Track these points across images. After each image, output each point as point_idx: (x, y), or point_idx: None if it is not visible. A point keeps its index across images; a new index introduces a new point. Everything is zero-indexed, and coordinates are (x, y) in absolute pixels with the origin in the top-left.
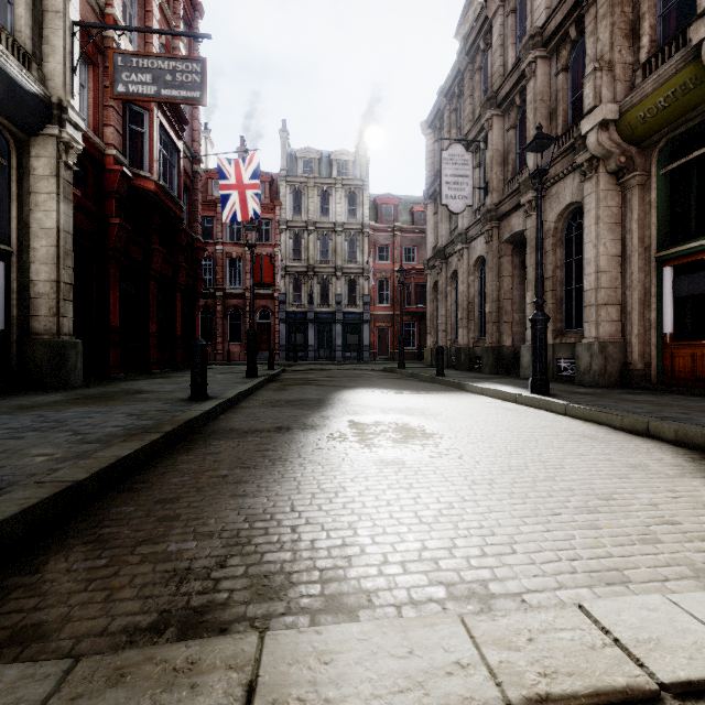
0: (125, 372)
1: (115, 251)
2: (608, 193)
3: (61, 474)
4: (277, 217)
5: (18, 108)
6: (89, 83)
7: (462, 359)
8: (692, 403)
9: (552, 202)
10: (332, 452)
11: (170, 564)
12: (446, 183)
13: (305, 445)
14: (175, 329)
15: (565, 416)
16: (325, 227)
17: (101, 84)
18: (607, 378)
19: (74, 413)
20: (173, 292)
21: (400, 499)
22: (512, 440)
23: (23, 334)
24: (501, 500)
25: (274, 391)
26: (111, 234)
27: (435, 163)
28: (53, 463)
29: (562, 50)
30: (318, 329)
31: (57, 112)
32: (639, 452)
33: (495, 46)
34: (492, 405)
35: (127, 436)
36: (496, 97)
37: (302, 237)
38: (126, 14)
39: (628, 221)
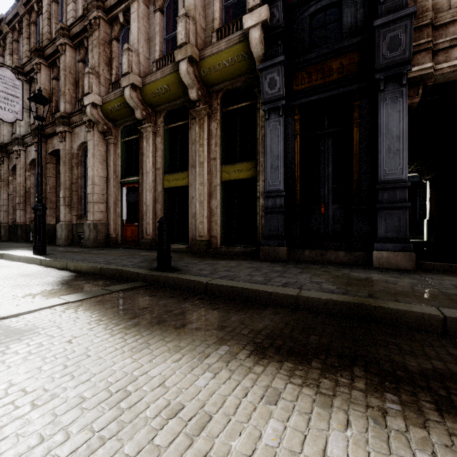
0: None
1: None
2: (100, 143)
3: None
4: None
5: None
6: None
7: (19, 234)
8: (116, 252)
9: (75, 137)
10: None
11: None
12: None
13: None
14: None
15: (39, 266)
16: None
17: None
18: (98, 242)
19: None
20: None
21: None
22: None
23: None
24: None
25: None
26: None
27: None
28: None
29: (81, 49)
30: None
31: None
32: (40, 278)
33: (44, 16)
34: None
35: None
36: (43, 51)
37: None
38: None
39: (110, 161)
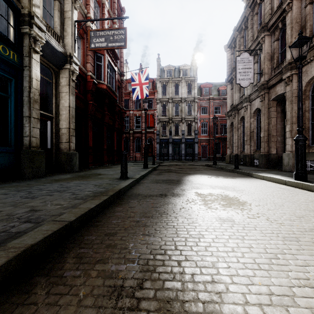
0: (94, 165)
1: (90, 115)
2: None
3: (64, 216)
4: (155, 97)
5: (55, 58)
6: (81, 46)
7: (246, 160)
8: None
9: (302, 76)
10: (190, 210)
11: (112, 281)
12: (239, 72)
13: (175, 205)
14: (114, 147)
15: None
16: (177, 100)
17: (85, 46)
18: None
19: (73, 184)
20: (113, 131)
21: (240, 247)
22: (296, 209)
23: (57, 150)
24: (312, 256)
25: (156, 175)
26: (89, 108)
27: (231, 64)
28: (62, 209)
29: None
30: (174, 146)
31: (69, 59)
32: None
33: None
34: (272, 186)
35: (93, 196)
36: (267, 25)
37: (166, 105)
38: (95, 16)
39: None
